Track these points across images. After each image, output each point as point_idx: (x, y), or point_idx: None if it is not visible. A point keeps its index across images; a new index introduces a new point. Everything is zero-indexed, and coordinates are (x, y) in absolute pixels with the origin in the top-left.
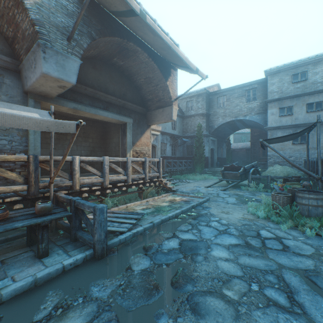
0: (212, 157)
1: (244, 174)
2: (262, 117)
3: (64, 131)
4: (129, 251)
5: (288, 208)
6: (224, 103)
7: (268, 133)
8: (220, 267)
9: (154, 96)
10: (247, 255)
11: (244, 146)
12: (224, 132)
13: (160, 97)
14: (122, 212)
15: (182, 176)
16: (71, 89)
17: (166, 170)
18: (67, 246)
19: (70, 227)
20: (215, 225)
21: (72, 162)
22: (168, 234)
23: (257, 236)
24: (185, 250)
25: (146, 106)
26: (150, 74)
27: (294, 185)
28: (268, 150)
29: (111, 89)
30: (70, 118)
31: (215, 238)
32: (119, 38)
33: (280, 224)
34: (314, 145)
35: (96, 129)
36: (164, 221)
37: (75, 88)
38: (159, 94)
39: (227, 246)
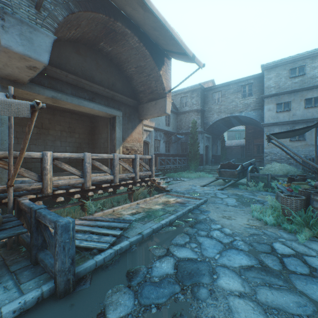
0: (207, 155)
1: (242, 172)
2: (258, 113)
3: (9, 115)
4: (107, 280)
5: (303, 213)
6: (219, 99)
7: (264, 129)
8: (234, 310)
9: (146, 88)
10: (266, 285)
11: (238, 143)
12: (219, 129)
13: (152, 88)
14: (106, 218)
15: (176, 174)
16: (49, 75)
17: (159, 168)
18: (23, 273)
19: (30, 246)
20: (218, 235)
21: (43, 159)
22: (161, 250)
23: (271, 253)
24: (183, 277)
25: (137, 98)
26: (142, 62)
27: (302, 185)
28: (264, 147)
29: (97, 78)
30: (53, 111)
31: (221, 257)
32: (104, 15)
33: (294, 234)
34: (312, 141)
35: (83, 124)
36: (156, 230)
37: (54, 74)
38: (151, 85)
39: (238, 269)
